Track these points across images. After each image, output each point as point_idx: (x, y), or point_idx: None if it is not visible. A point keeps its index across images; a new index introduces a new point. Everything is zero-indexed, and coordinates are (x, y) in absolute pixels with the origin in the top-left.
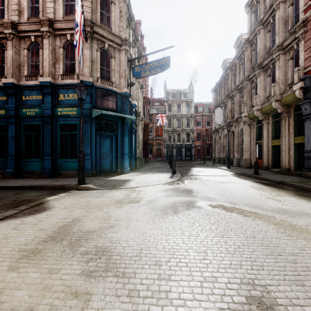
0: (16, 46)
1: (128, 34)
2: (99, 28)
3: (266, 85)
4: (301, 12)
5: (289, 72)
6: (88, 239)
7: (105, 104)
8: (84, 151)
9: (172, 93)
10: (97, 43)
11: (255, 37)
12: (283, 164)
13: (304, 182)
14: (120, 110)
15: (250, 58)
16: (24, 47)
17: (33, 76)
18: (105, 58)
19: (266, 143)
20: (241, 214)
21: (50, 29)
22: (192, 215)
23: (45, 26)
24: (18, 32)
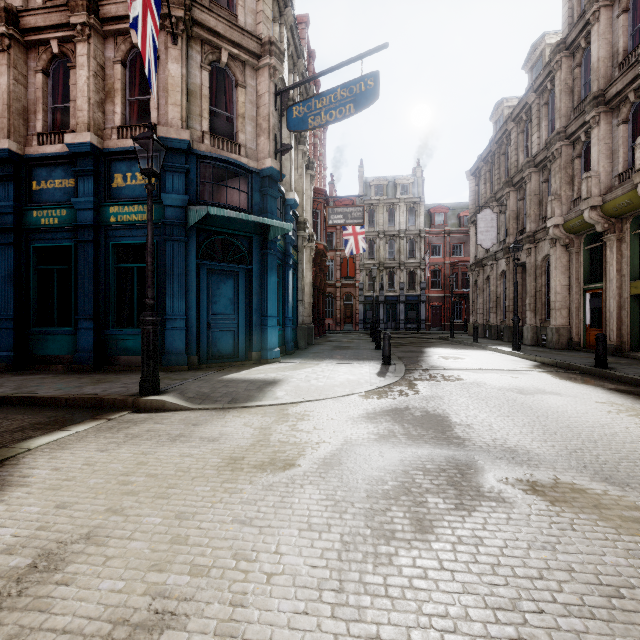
0: (17, 66)
1: (278, 37)
2: (206, 12)
3: (614, 145)
4: None
5: None
6: None
7: (224, 198)
8: (170, 310)
9: (376, 185)
10: (202, 49)
11: (585, 33)
12: None
13: None
14: (257, 211)
15: (569, 86)
16: (35, 68)
17: (56, 133)
18: (223, 90)
19: (615, 289)
20: None
21: (92, 18)
22: (489, 545)
23: (79, 12)
24: (22, 32)
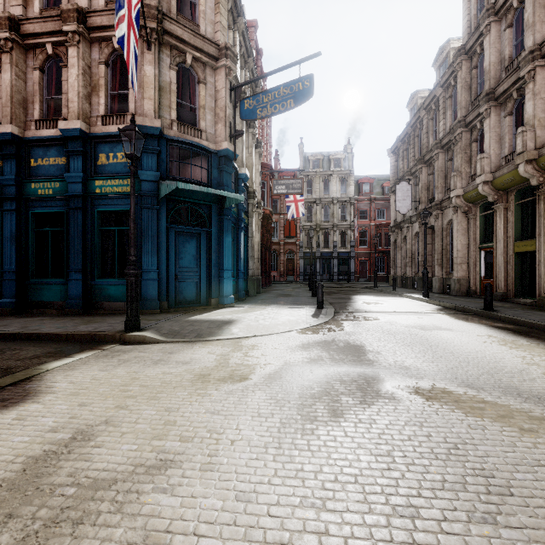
0: (18, 65)
1: (232, 41)
2: (174, 24)
3: (502, 133)
4: None
5: None
6: (84, 520)
7: (188, 173)
8: (145, 264)
9: (314, 160)
10: (171, 53)
11: (480, 41)
12: (540, 288)
13: None
14: (215, 184)
15: (468, 83)
16: (33, 66)
17: (50, 119)
18: (187, 85)
19: (503, 248)
20: (510, 424)
21: (81, 27)
22: (379, 423)
23: (71, 22)
24: (22, 37)
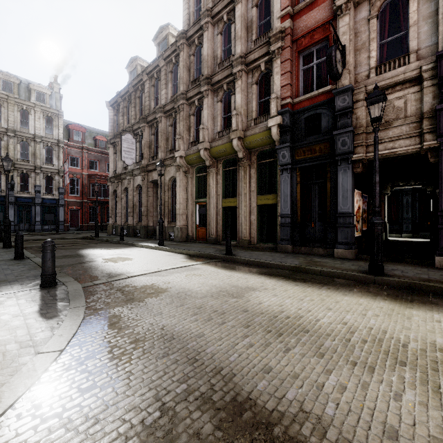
0: None
1: None
2: None
3: (215, 114)
4: (277, 17)
5: (253, 101)
6: None
7: None
8: None
9: (4, 79)
10: None
11: (198, 35)
12: (240, 233)
13: (319, 264)
14: None
15: (188, 66)
16: None
17: None
18: None
19: (215, 203)
20: None
21: None
22: None
23: None
24: None
